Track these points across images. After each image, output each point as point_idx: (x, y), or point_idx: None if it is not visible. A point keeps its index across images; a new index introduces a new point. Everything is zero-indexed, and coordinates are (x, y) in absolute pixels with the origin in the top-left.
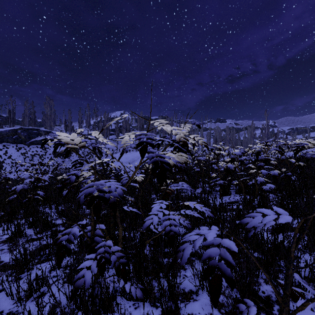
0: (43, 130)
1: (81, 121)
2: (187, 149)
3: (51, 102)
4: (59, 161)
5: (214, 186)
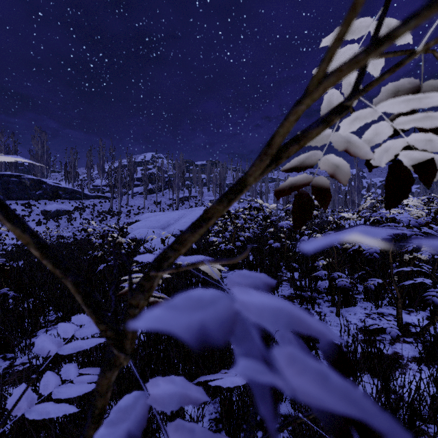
0: (27, 177)
1: (91, 165)
2: None
3: (43, 135)
4: (52, 225)
5: (312, 279)
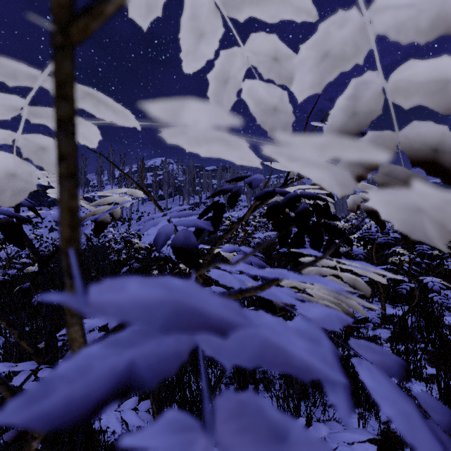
0: (39, 184)
1: (101, 171)
2: (337, 230)
3: None
4: None
5: None
